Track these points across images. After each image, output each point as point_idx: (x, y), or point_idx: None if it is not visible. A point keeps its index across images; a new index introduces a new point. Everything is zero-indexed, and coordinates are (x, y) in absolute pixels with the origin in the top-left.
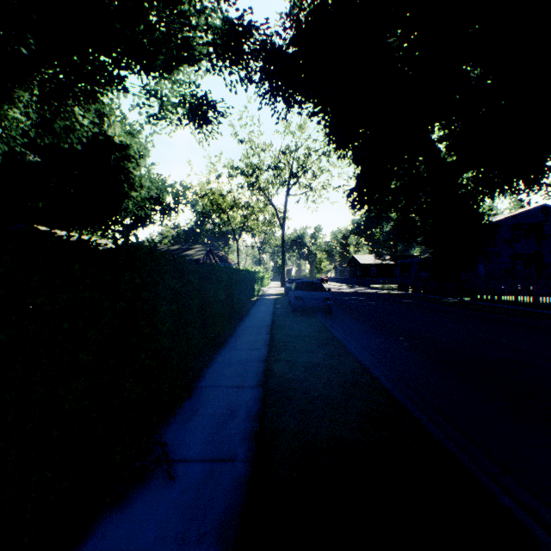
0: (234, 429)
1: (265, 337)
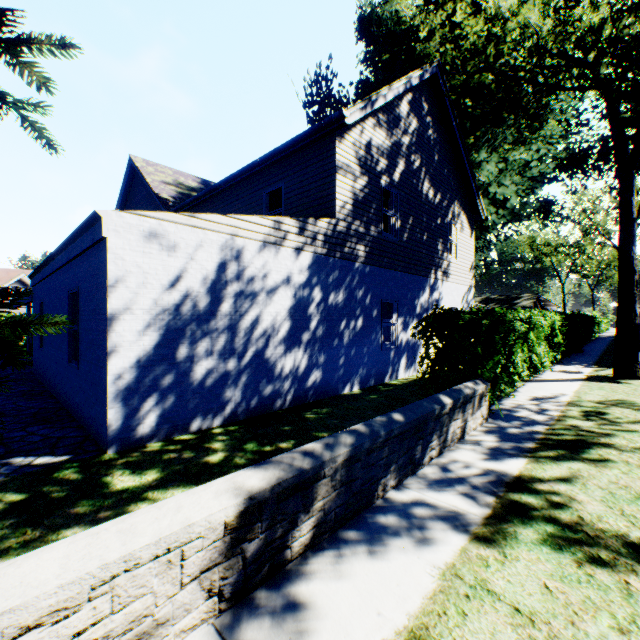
0: (596, 352)
1: (603, 347)
